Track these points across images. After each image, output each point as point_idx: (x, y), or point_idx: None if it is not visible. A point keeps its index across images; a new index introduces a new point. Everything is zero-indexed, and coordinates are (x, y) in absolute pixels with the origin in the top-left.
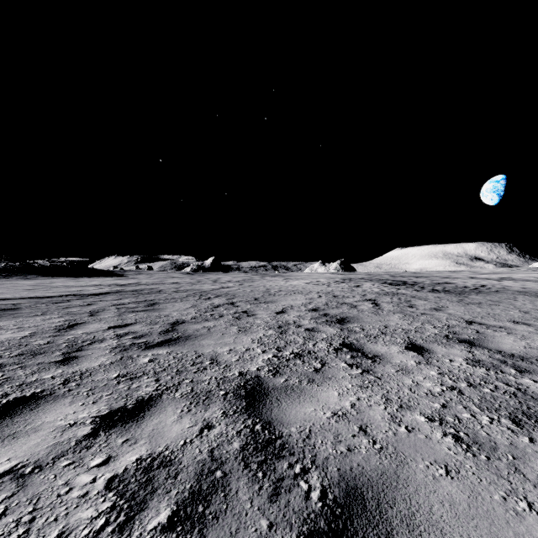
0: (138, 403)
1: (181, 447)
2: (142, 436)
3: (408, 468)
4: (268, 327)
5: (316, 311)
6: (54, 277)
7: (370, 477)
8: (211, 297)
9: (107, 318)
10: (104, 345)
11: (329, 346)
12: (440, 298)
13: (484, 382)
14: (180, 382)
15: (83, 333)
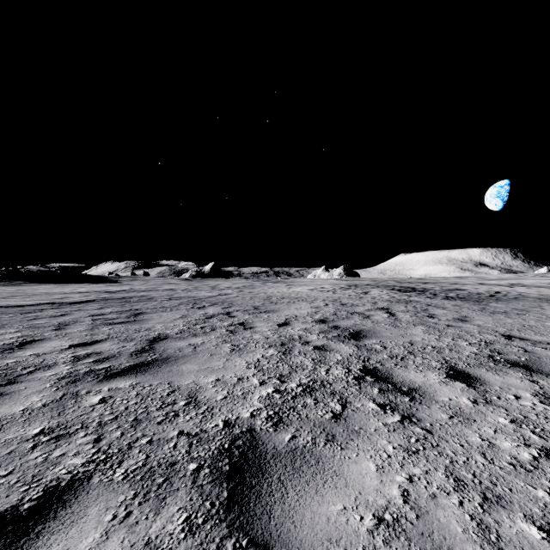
0: (43, 498)
1: None
2: None
3: None
4: (268, 344)
5: (324, 322)
6: (41, 284)
7: None
8: (205, 305)
9: (74, 332)
10: (49, 374)
11: (348, 374)
12: (459, 307)
13: None
14: (131, 445)
15: (32, 354)
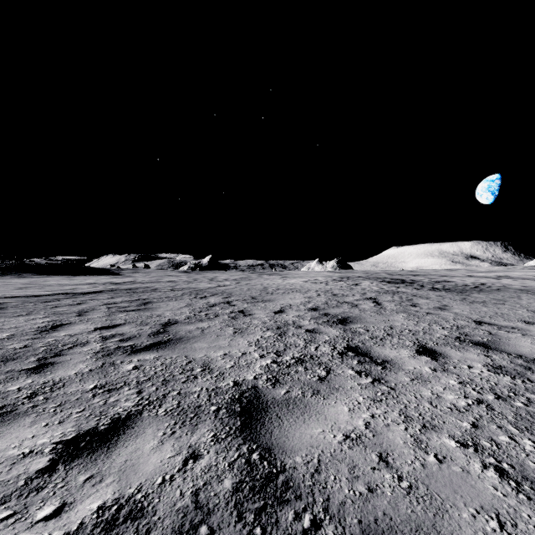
0: (112, 424)
1: (157, 488)
2: (110, 471)
3: (449, 519)
4: (266, 328)
5: (316, 310)
6: (49, 276)
7: (402, 534)
8: (207, 295)
9: (95, 318)
10: (86, 349)
11: (333, 350)
12: (442, 297)
13: (514, 394)
14: (165, 395)
15: (66, 335)
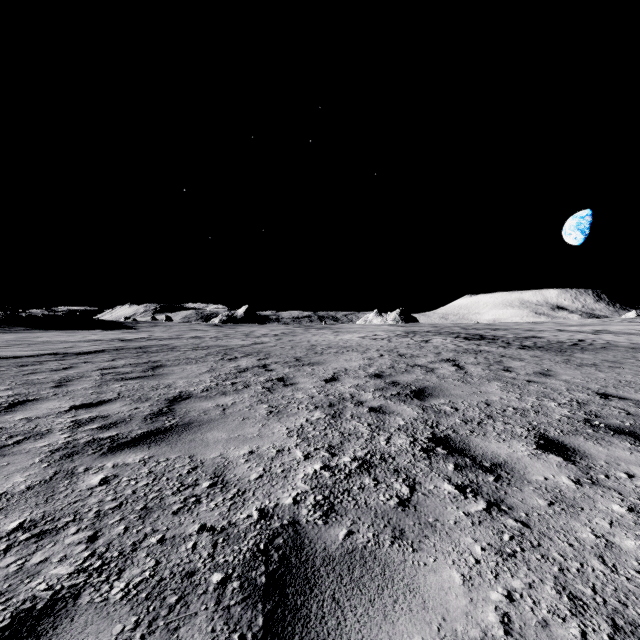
0: (9, 629)
1: None
2: None
3: None
4: (314, 405)
5: (380, 377)
6: (45, 330)
7: None
8: (238, 356)
9: (77, 390)
10: (40, 445)
11: (414, 444)
12: (538, 358)
13: None
14: (136, 545)
15: (22, 419)
